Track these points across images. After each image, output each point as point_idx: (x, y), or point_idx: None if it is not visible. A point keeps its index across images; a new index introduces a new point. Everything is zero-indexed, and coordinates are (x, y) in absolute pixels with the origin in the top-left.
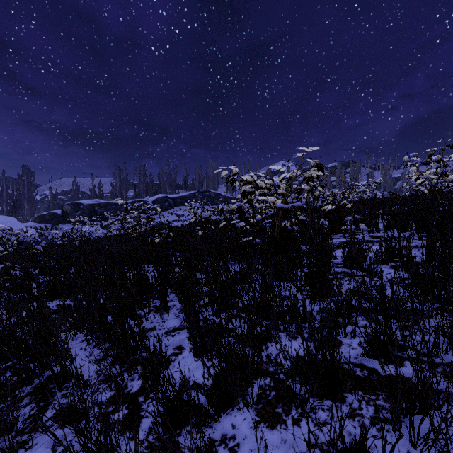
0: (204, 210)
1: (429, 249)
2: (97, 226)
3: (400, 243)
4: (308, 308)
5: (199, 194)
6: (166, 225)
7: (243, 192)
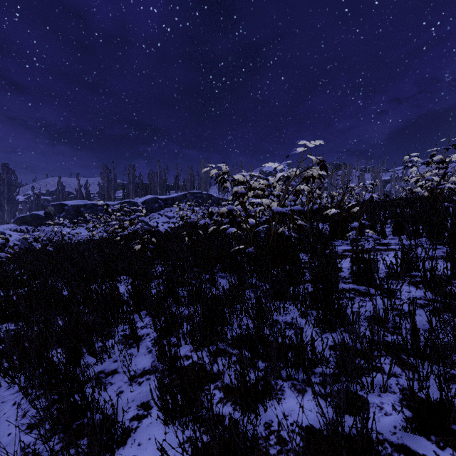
0: (195, 212)
1: (454, 262)
2: (82, 228)
3: (413, 253)
4: (316, 341)
5: (191, 195)
6: (148, 230)
7: (234, 193)
